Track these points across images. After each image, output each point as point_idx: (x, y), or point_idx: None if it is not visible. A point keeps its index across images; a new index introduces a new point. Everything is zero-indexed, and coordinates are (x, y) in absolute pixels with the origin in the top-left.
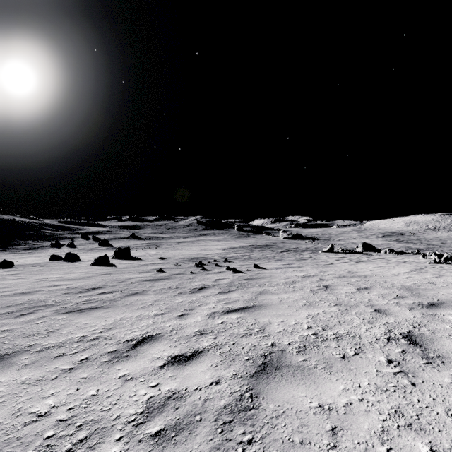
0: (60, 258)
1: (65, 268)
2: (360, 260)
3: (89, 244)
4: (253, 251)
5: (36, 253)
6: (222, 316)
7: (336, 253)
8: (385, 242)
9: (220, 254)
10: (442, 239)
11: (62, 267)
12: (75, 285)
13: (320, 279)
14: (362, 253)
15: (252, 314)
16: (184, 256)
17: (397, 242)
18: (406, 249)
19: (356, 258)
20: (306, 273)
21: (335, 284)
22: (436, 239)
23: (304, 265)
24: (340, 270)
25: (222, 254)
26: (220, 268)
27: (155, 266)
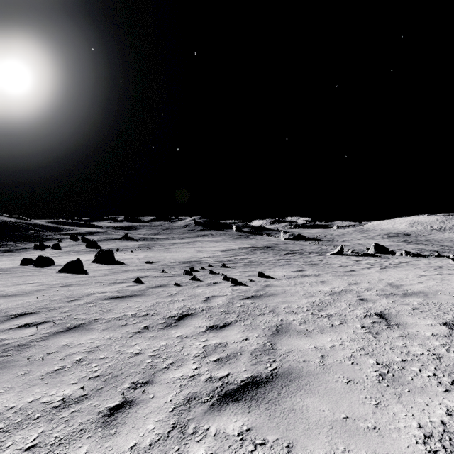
0: (33, 261)
1: (24, 275)
2: (382, 264)
3: (76, 246)
4: (254, 254)
5: (14, 255)
6: (204, 423)
7: (347, 256)
8: (393, 243)
9: (217, 257)
10: (452, 239)
11: (21, 274)
12: (0, 307)
13: (359, 298)
14: (376, 255)
15: (276, 417)
16: (176, 259)
17: (406, 243)
18: (420, 251)
19: (374, 261)
20: (332, 287)
21: (394, 310)
22: (446, 239)
23: (320, 272)
24: (374, 281)
25: (219, 257)
26: (215, 276)
27: (136, 273)
